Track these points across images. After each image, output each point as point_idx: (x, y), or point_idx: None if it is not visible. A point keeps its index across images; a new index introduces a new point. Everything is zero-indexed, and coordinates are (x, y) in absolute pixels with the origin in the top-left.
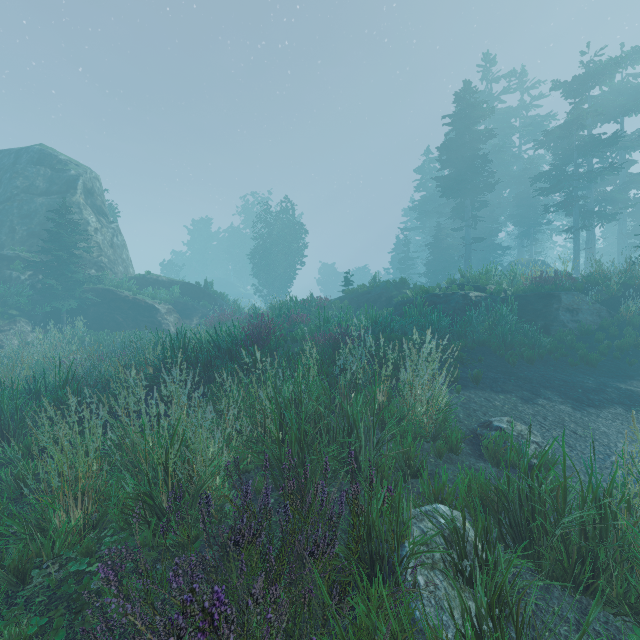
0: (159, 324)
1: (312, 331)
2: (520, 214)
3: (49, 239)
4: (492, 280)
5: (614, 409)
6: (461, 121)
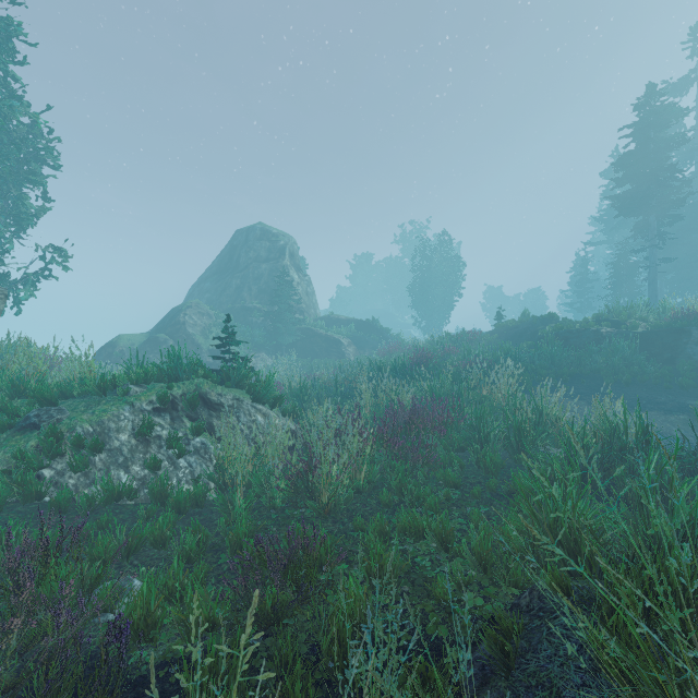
0: (343, 354)
1: (459, 360)
2: None
3: (275, 295)
4: (637, 315)
5: (656, 412)
6: (643, 130)
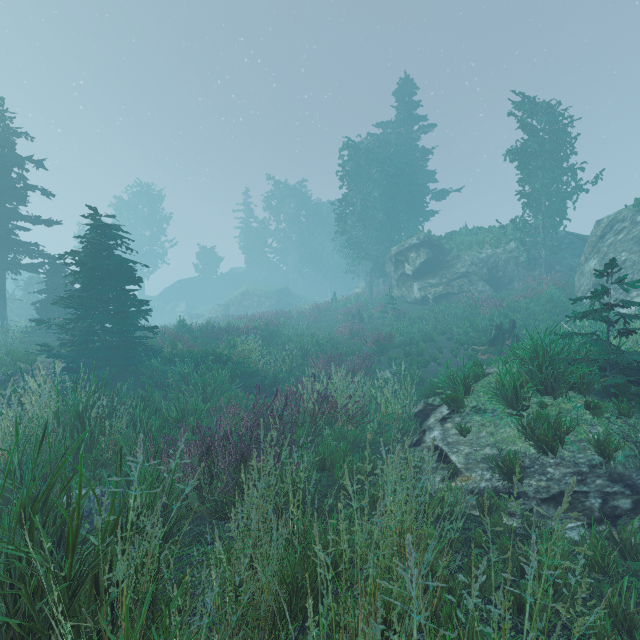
0: None
1: None
2: None
3: None
4: None
5: None
6: None
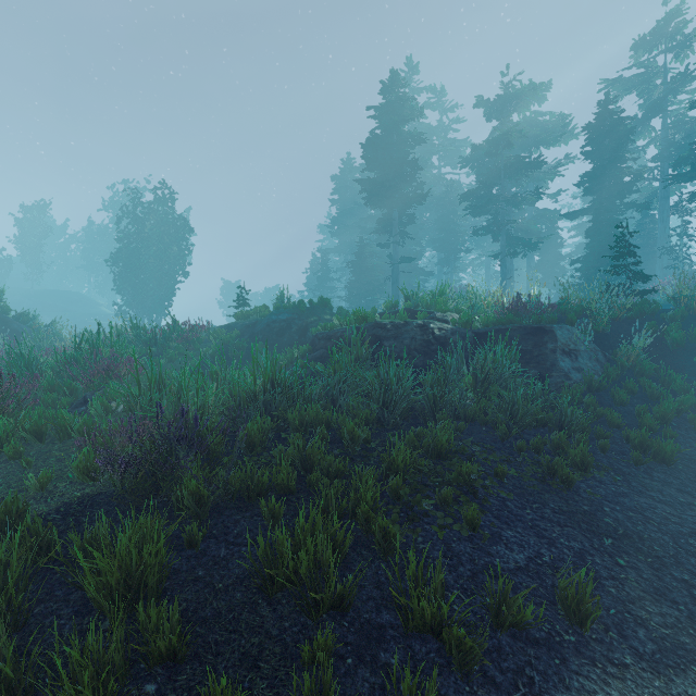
0: None
1: (131, 401)
2: (442, 239)
3: None
4: (448, 305)
5: None
6: (388, 116)
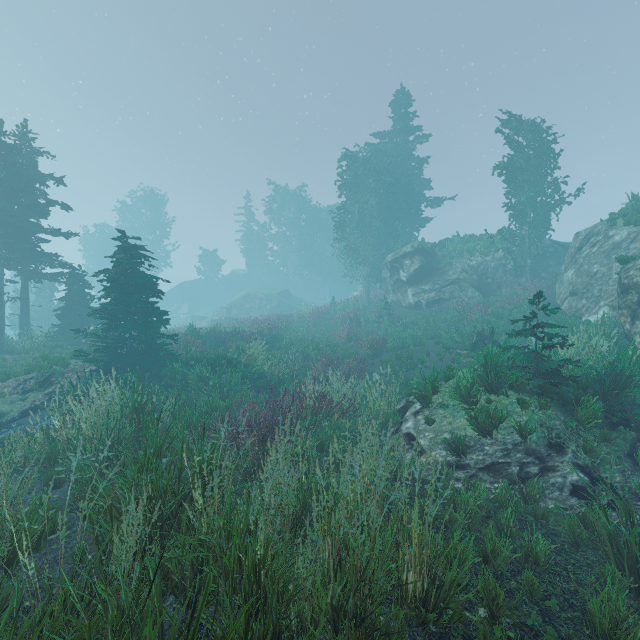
0: None
1: None
2: None
3: None
4: None
5: None
6: None
